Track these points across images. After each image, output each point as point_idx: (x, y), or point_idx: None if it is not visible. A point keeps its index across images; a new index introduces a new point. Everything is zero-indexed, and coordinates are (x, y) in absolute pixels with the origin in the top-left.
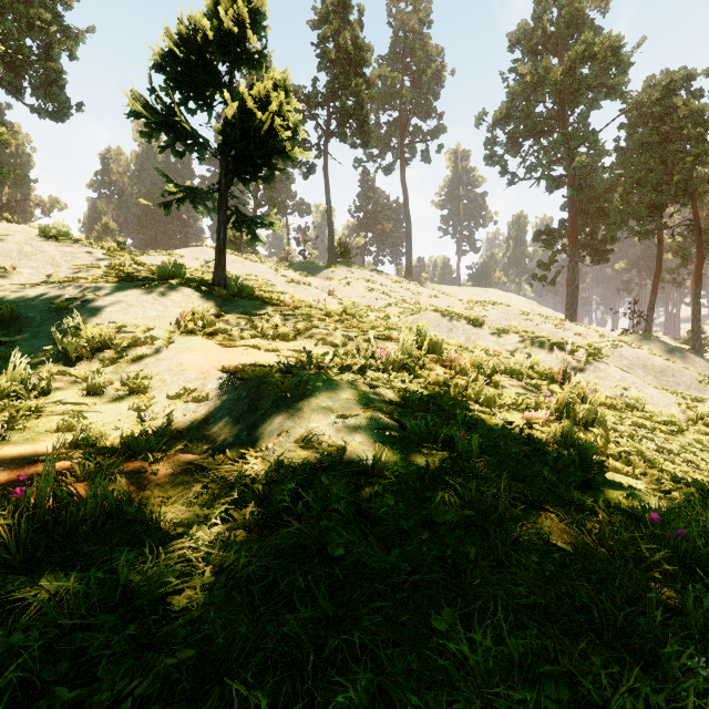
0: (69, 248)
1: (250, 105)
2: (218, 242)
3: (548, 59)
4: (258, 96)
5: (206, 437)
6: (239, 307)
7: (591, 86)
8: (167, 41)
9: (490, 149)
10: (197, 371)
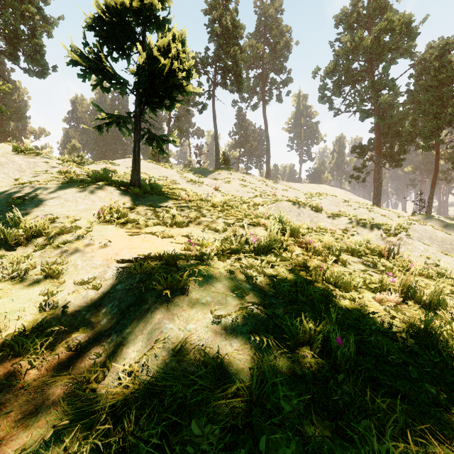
0: (32, 159)
1: (155, 52)
2: (134, 153)
3: (362, 31)
4: (161, 46)
5: (94, 330)
6: (148, 201)
7: (390, 49)
8: (95, 7)
9: (322, 92)
10: (103, 258)
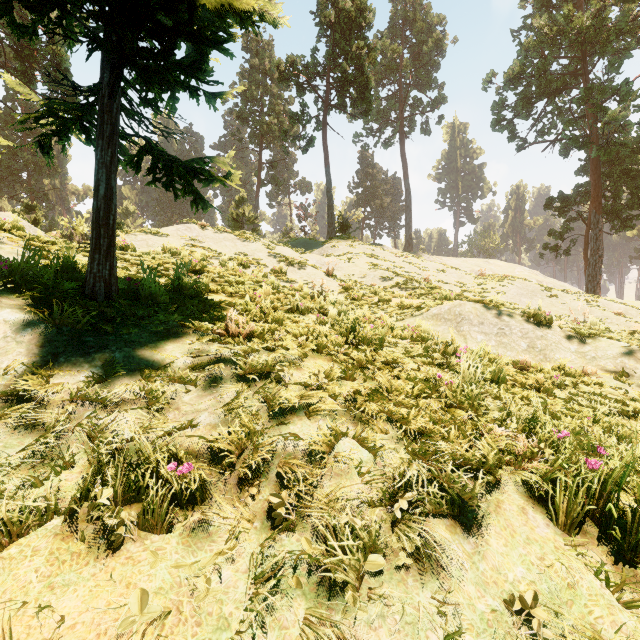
0: None
1: None
2: (94, 202)
3: (571, 5)
4: None
5: None
6: (114, 346)
7: (621, 32)
8: None
9: (497, 113)
10: None
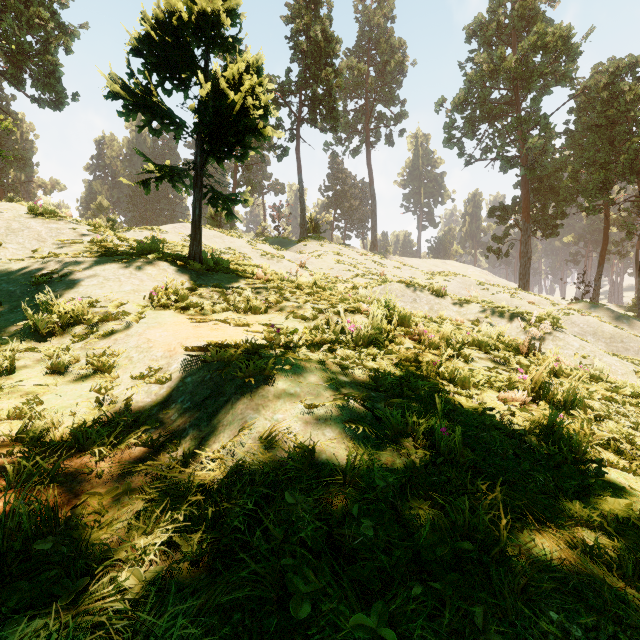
0: (55, 225)
1: (223, 85)
2: (194, 218)
3: (503, 48)
4: (231, 77)
5: (165, 425)
6: (213, 280)
7: (542, 74)
8: (144, 24)
9: (448, 132)
10: (164, 349)
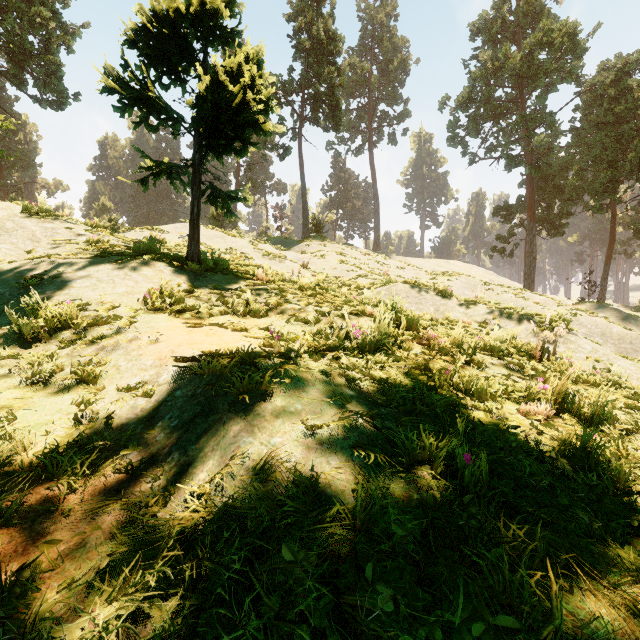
0: (50, 224)
1: (222, 77)
2: (192, 216)
3: (508, 46)
4: (230, 69)
5: (149, 447)
6: (212, 281)
7: (548, 71)
8: (139, 14)
9: (452, 131)
10: (154, 357)
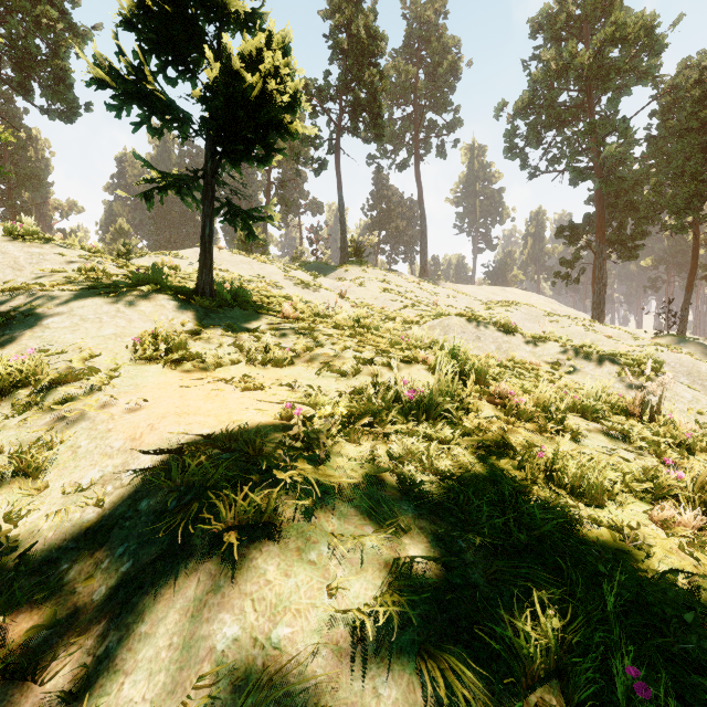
0: (37, 249)
1: (236, 63)
2: (203, 238)
3: (575, 43)
4: (247, 53)
5: (77, 615)
6: (226, 319)
7: (621, 71)
8: None
9: (510, 141)
10: (126, 434)
